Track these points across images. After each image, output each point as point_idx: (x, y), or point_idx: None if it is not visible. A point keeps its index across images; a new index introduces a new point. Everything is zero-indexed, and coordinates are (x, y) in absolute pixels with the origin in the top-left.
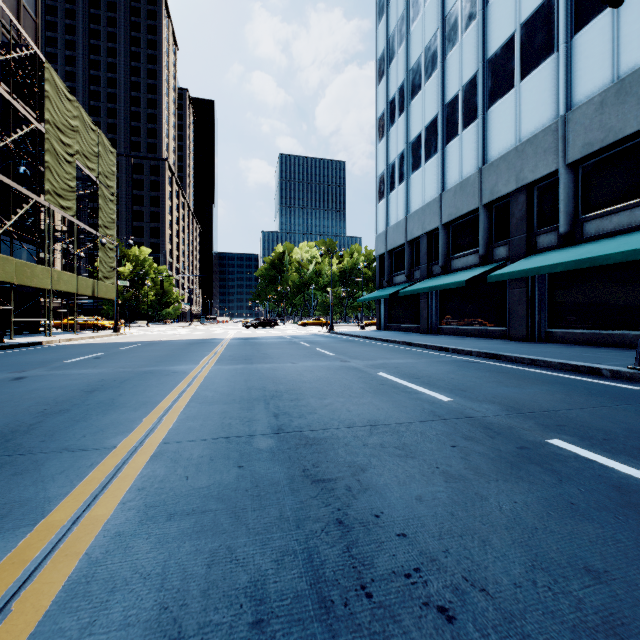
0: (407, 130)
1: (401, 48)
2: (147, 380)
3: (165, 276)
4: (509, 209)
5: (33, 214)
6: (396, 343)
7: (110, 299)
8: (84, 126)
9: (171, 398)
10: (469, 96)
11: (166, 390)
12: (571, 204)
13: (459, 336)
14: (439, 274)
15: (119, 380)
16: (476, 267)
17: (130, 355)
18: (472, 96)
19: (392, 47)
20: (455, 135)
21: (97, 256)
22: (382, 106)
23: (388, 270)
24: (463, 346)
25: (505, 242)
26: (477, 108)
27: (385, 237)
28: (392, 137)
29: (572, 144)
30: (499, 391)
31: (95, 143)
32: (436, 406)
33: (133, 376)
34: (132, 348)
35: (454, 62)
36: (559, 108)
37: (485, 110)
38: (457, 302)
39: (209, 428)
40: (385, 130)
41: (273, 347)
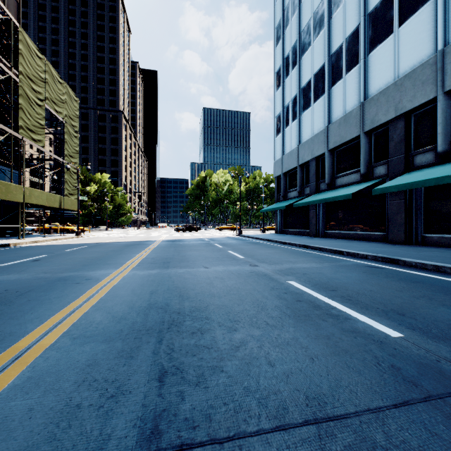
0: (299, 79)
1: (294, 16)
2: (50, 291)
3: (114, 193)
4: (387, 135)
5: (15, 146)
6: (294, 245)
7: (75, 210)
8: (52, 79)
9: (46, 326)
10: (352, 45)
11: (54, 309)
12: (448, 126)
13: (343, 239)
14: (325, 190)
15: (21, 291)
16: (358, 183)
17: (67, 257)
18: (354, 45)
19: (287, 16)
20: (339, 78)
21: (63, 178)
22: (279, 63)
23: (283, 188)
24: (355, 249)
25: (384, 162)
26: (359, 54)
27: (281, 162)
28: (287, 85)
29: (450, 74)
30: (446, 315)
31: (62, 92)
32: (390, 351)
33: (42, 285)
34: (76, 250)
35: (338, 20)
36: (437, 44)
37: (366, 55)
38: (340, 212)
39: (33, 424)
40: (281, 81)
41: (192, 249)
